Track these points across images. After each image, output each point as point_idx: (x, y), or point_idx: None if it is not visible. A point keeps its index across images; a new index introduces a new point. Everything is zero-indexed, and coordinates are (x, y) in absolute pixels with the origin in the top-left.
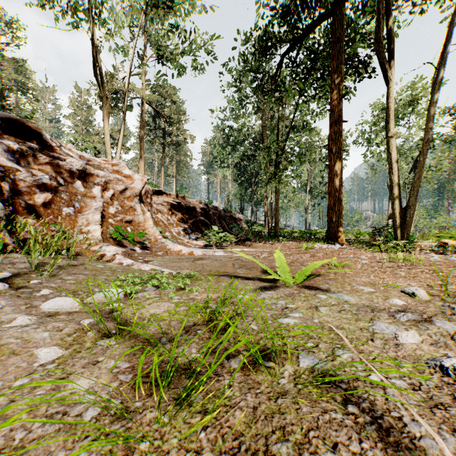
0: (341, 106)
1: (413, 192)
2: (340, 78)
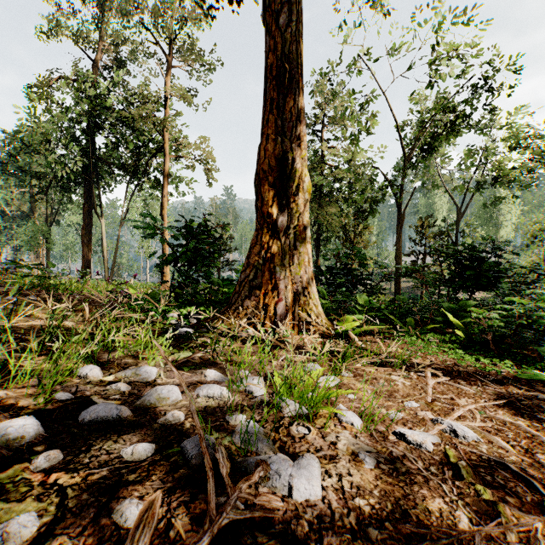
0: (89, 219)
1: (112, 268)
2: (89, 204)
